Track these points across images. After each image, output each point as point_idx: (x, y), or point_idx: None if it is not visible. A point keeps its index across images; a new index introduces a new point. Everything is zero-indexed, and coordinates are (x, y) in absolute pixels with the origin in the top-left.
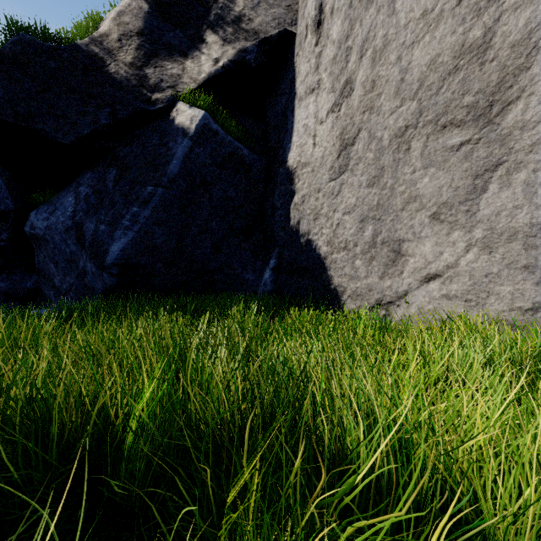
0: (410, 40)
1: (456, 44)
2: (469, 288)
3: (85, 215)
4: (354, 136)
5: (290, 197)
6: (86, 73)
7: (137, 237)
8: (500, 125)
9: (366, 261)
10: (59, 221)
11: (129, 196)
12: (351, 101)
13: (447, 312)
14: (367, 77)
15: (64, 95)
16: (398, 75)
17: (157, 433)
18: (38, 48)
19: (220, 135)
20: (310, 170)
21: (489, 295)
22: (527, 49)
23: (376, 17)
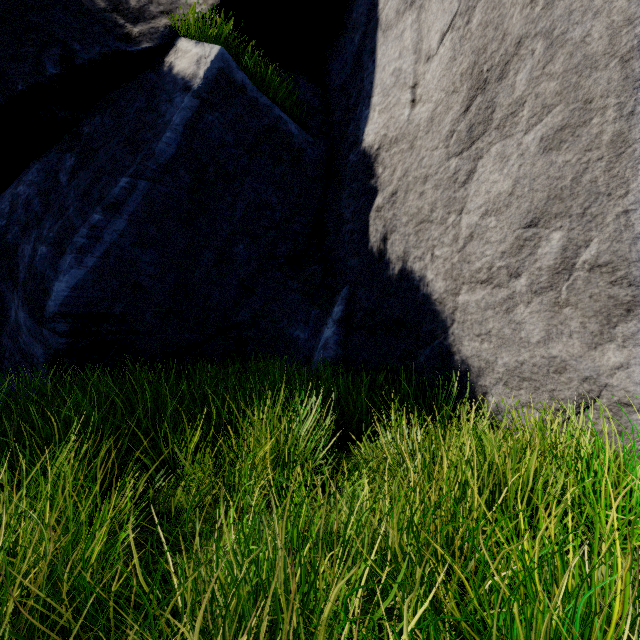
0: None
1: None
2: None
3: (22, 232)
4: (505, 60)
5: (368, 199)
6: None
7: (102, 266)
8: None
9: (543, 308)
10: None
11: (90, 195)
12: None
13: None
14: None
15: None
16: None
17: None
18: None
19: (248, 93)
20: (406, 146)
21: None
22: None
23: None
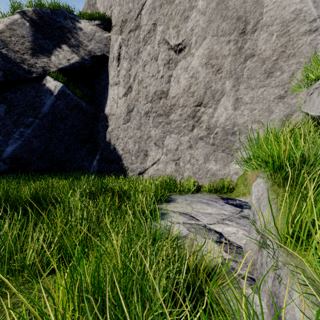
0: (149, 82)
1: (161, 90)
2: (162, 166)
3: None
4: (132, 109)
5: (106, 128)
6: None
7: (23, 143)
8: (170, 119)
9: (136, 157)
10: None
11: (17, 122)
12: (131, 94)
13: (158, 174)
14: (136, 88)
15: None
16: (146, 92)
17: None
18: None
19: (71, 96)
20: (115, 117)
21: (166, 168)
22: (175, 100)
23: (139, 69)
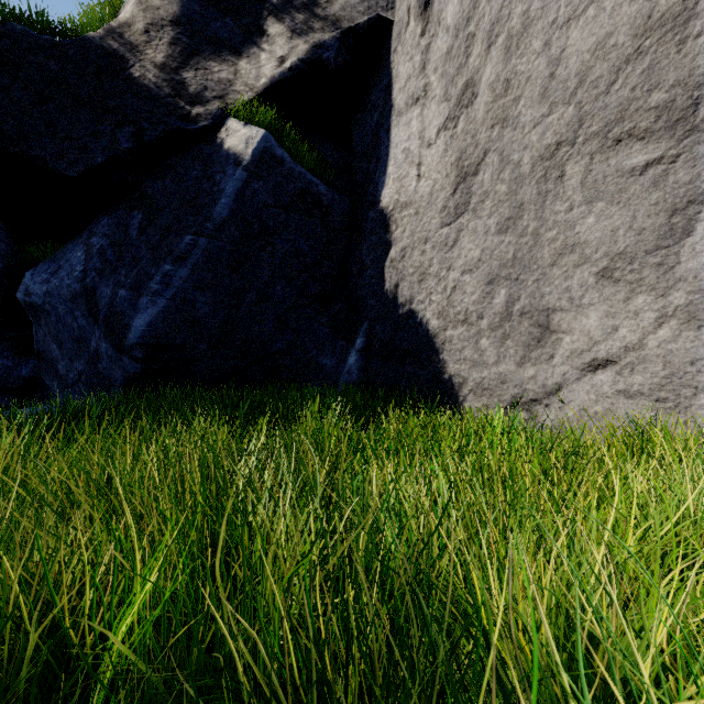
0: (564, 16)
1: (637, 16)
2: (663, 381)
3: (99, 277)
4: (478, 162)
5: (384, 251)
6: (100, 77)
7: (170, 306)
8: None
9: (496, 340)
10: (63, 285)
11: (160, 249)
12: (473, 111)
13: (626, 416)
14: (497, 75)
15: (70, 109)
16: (545, 69)
17: (156, 679)
18: (33, 43)
19: (286, 164)
20: (413, 212)
21: (696, 392)
22: None
23: None
